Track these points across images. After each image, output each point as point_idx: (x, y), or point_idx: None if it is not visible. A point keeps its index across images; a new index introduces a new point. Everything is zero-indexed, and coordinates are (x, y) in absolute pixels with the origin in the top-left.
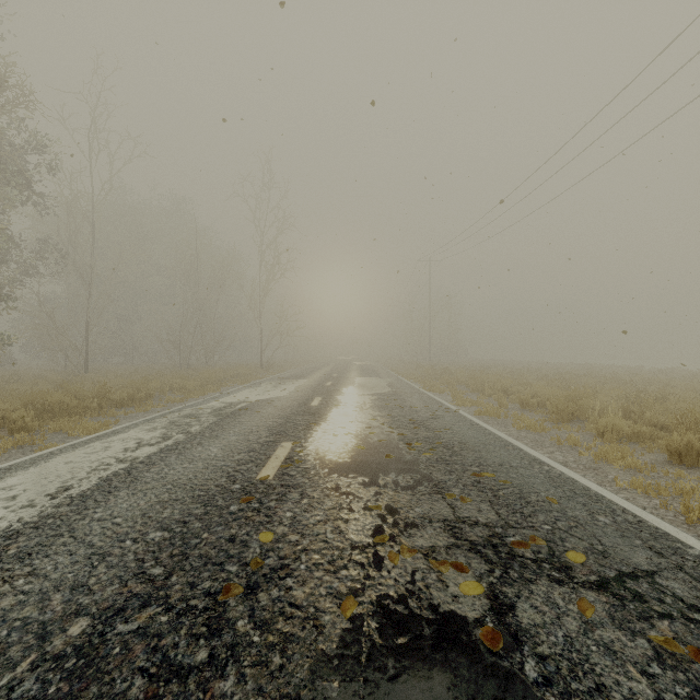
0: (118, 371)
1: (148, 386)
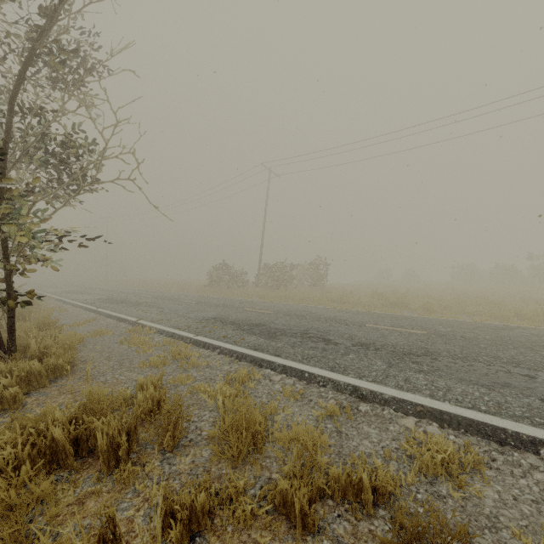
0: None
1: None
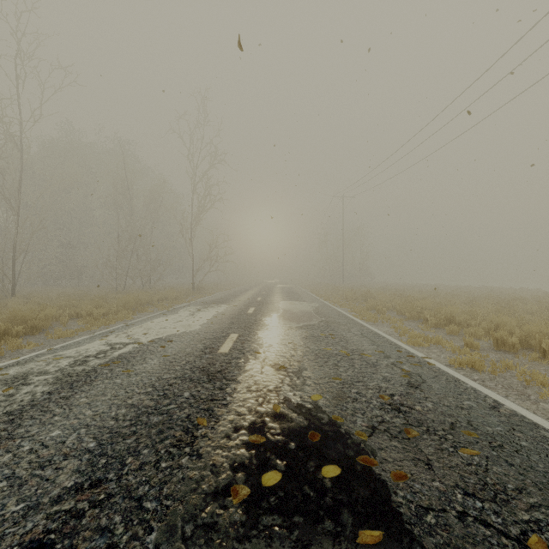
0: (53, 294)
1: (40, 316)
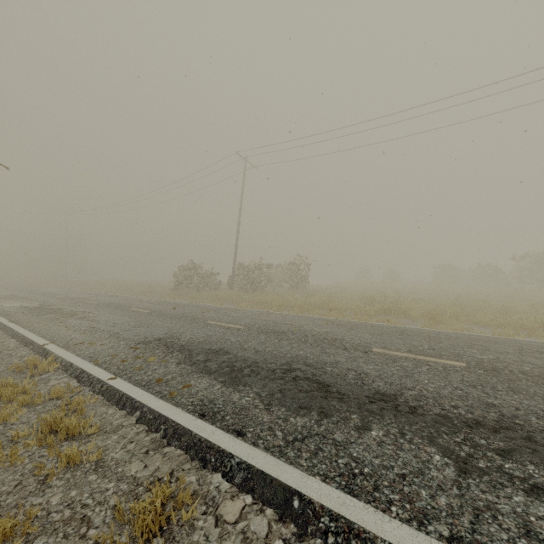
0: None
1: None
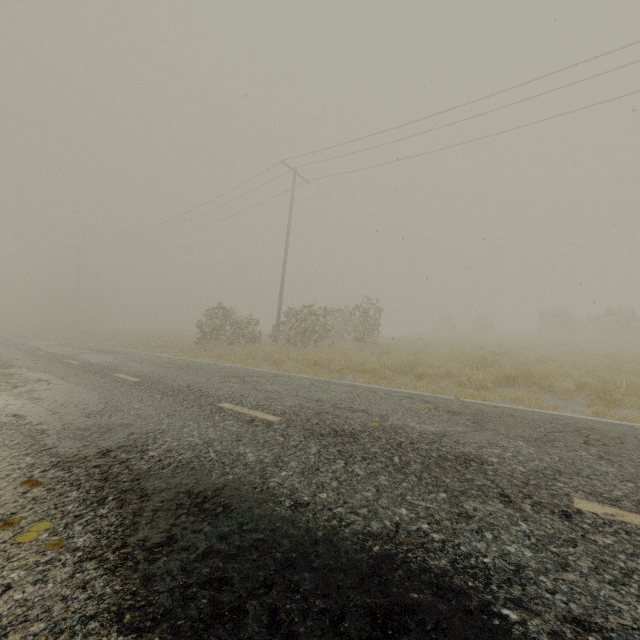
0: None
1: None
